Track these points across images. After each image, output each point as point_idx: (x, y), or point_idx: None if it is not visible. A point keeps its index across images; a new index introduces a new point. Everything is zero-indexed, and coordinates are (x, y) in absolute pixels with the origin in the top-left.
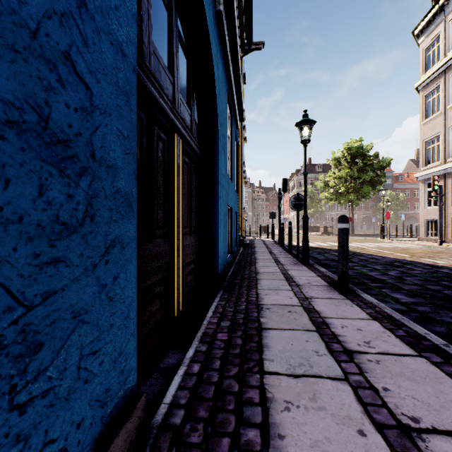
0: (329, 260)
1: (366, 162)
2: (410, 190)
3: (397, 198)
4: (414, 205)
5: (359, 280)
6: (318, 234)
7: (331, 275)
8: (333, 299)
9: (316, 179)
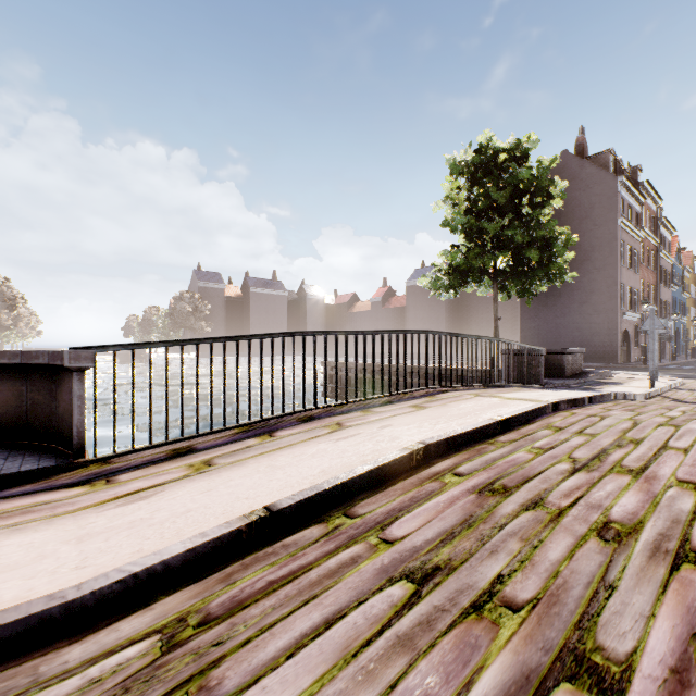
0: None
1: None
2: None
3: None
4: None
5: None
6: None
7: None
8: None
9: None
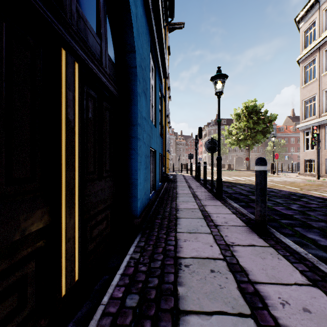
0: (237, 194)
1: (259, 116)
2: (288, 138)
3: (280, 144)
4: (291, 148)
5: (270, 216)
6: (224, 169)
7: (245, 211)
8: (256, 246)
9: (221, 130)
